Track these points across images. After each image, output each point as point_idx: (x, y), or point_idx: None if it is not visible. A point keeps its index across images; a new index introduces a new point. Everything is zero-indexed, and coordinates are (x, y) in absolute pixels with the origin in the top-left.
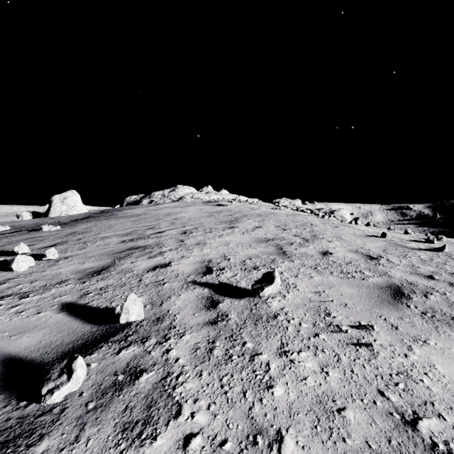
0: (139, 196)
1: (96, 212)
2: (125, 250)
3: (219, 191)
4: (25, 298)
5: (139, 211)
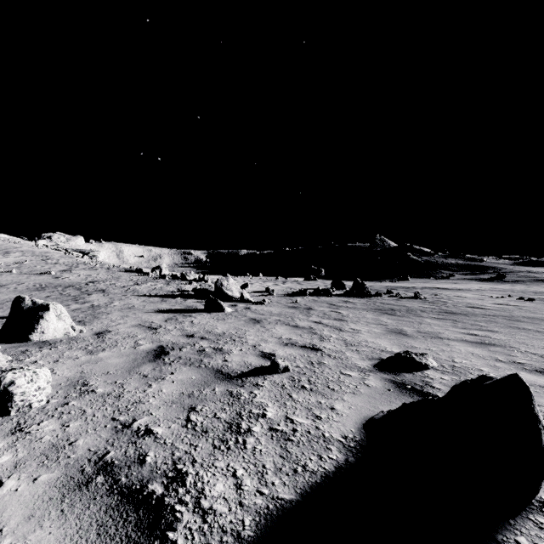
0: None
1: None
2: None
3: None
4: None
5: None
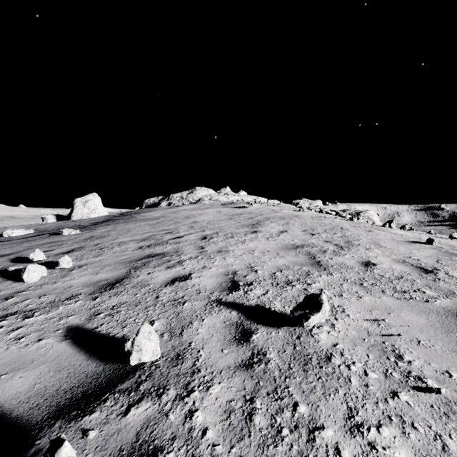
0: (158, 199)
1: (116, 215)
2: (141, 258)
3: (237, 193)
4: (30, 318)
5: (157, 213)
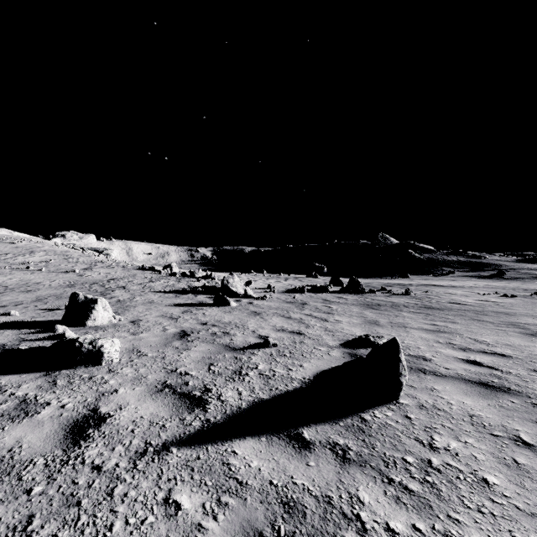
0: None
1: None
2: None
3: None
4: None
5: None
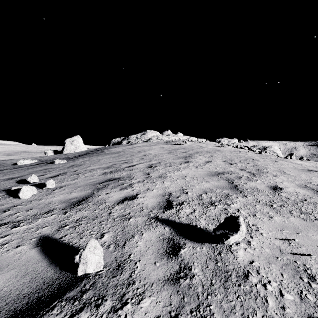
0: (120, 138)
1: (92, 150)
2: (104, 182)
3: (176, 134)
4: (16, 227)
5: (119, 149)
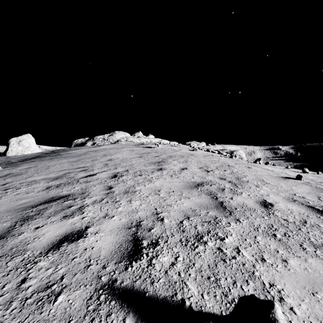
0: (84, 139)
1: (47, 152)
2: (41, 203)
3: (147, 136)
4: None
5: (81, 151)
